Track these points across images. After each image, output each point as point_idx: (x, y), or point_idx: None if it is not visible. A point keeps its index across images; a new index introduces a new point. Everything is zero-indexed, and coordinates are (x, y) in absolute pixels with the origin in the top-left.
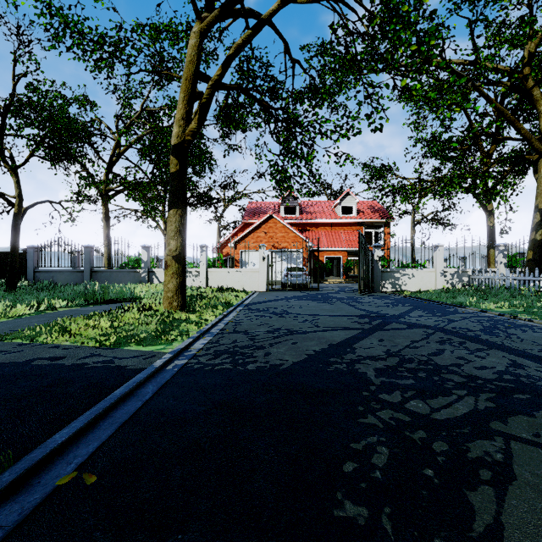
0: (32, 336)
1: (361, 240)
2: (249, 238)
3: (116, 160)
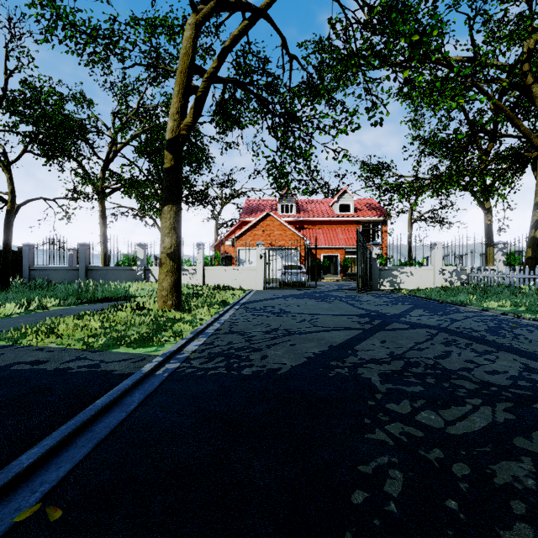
0: (16, 338)
1: (359, 237)
2: (246, 236)
3: (113, 157)
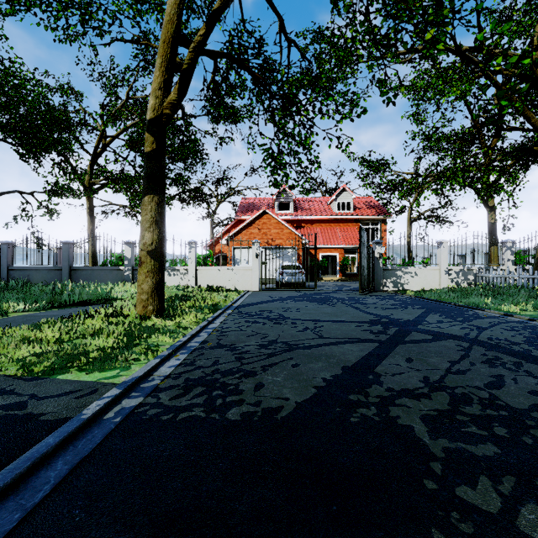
0: None
1: (362, 235)
2: (242, 234)
3: (101, 152)
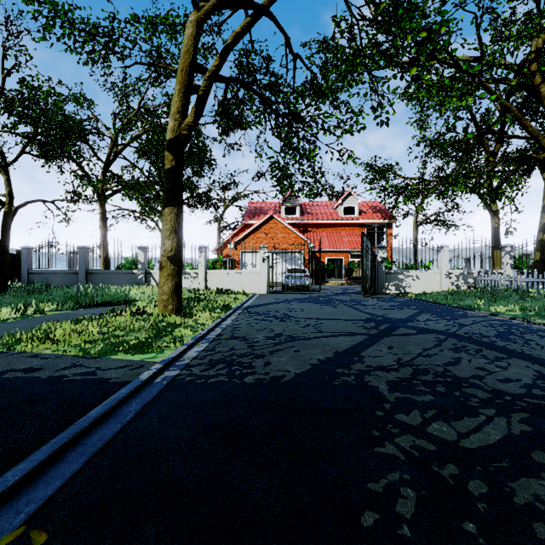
0: (11, 344)
1: (364, 240)
2: (249, 239)
3: (113, 159)
